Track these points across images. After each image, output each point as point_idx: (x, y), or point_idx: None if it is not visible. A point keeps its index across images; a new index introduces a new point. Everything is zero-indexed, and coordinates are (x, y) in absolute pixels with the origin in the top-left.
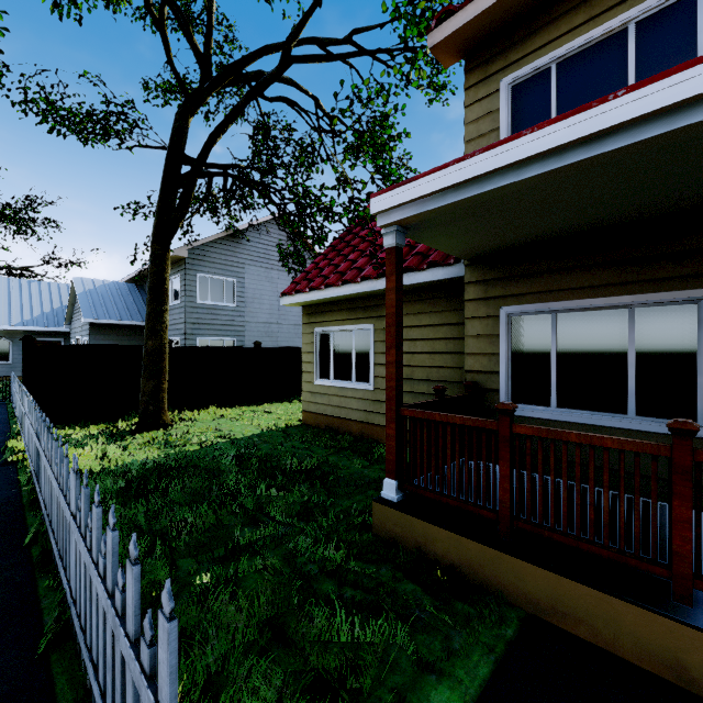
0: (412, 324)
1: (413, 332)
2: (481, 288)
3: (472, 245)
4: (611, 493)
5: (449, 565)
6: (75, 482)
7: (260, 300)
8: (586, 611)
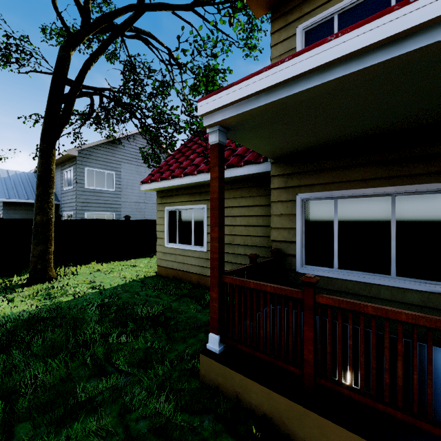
0: (233, 205)
1: (234, 210)
2: (283, 180)
3: (278, 146)
4: (379, 334)
5: (262, 414)
6: None
7: (132, 187)
8: None
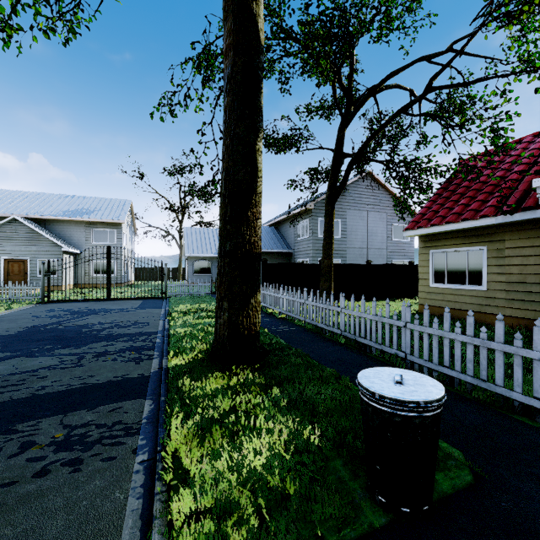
0: (524, 245)
1: (525, 250)
2: None
3: None
4: None
5: None
6: (409, 310)
7: (356, 232)
8: None
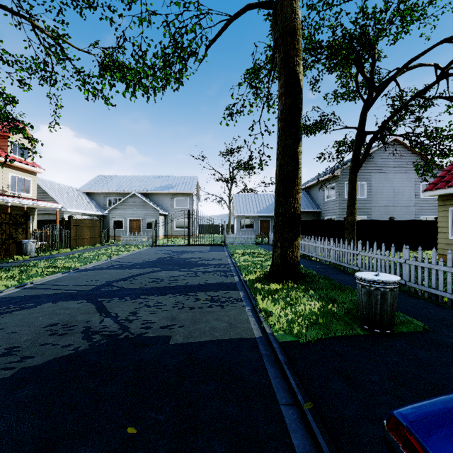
0: None
1: None
2: None
3: None
4: None
5: None
6: (408, 251)
7: (381, 193)
8: None
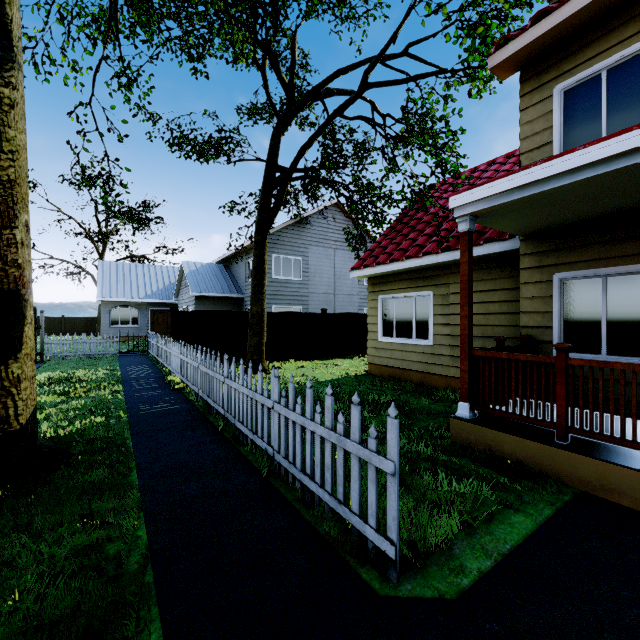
0: None
1: None
2: (535, 258)
3: (529, 225)
4: None
5: (515, 460)
6: (277, 383)
7: (320, 274)
8: (628, 486)
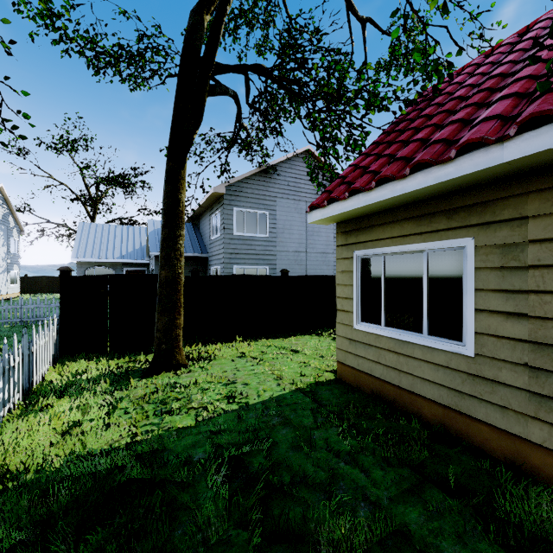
0: None
1: None
2: None
3: None
4: None
5: None
6: None
7: (290, 230)
8: None
